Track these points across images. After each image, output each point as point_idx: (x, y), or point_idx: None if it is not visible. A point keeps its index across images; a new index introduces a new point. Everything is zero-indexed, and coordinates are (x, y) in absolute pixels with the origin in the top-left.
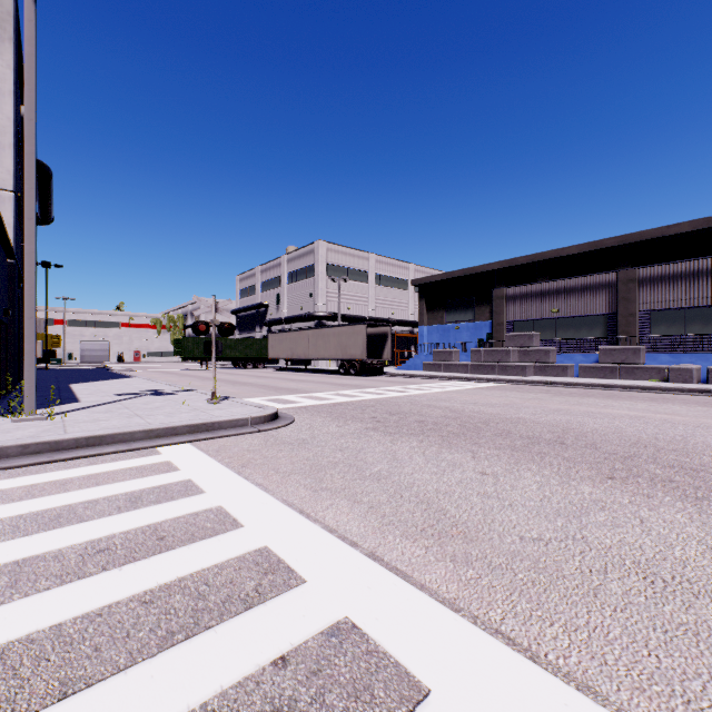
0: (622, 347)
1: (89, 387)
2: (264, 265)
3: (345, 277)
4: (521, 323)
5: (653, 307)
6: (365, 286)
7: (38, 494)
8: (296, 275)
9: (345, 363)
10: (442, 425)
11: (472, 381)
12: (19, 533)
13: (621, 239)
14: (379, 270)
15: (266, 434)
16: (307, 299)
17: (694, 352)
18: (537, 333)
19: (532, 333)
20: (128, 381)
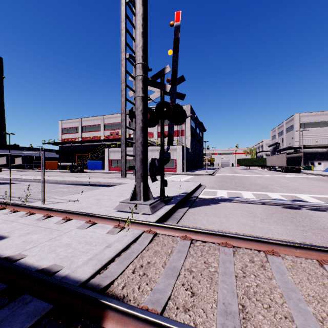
0: None
1: (200, 171)
2: (278, 126)
3: (303, 129)
4: None
5: None
6: None
7: (180, 176)
8: (288, 129)
9: (282, 167)
10: (229, 177)
11: (320, 175)
12: (177, 176)
13: None
14: None
15: (204, 176)
16: (291, 140)
17: None
18: None
19: None
20: (210, 170)
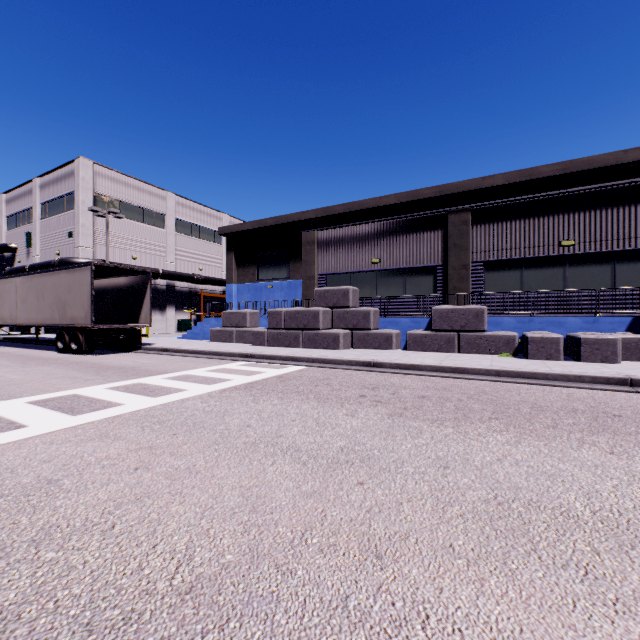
0: (462, 307)
1: None
2: (10, 192)
3: (114, 210)
4: (336, 276)
5: (489, 257)
6: (160, 232)
7: None
8: (52, 206)
9: (64, 331)
10: None
11: (259, 360)
12: None
13: (439, 190)
14: (182, 215)
15: None
16: (66, 240)
17: (535, 314)
18: (355, 288)
19: (348, 287)
20: None
